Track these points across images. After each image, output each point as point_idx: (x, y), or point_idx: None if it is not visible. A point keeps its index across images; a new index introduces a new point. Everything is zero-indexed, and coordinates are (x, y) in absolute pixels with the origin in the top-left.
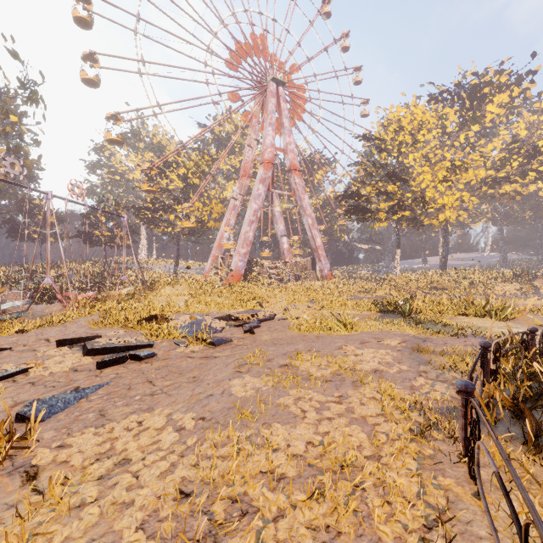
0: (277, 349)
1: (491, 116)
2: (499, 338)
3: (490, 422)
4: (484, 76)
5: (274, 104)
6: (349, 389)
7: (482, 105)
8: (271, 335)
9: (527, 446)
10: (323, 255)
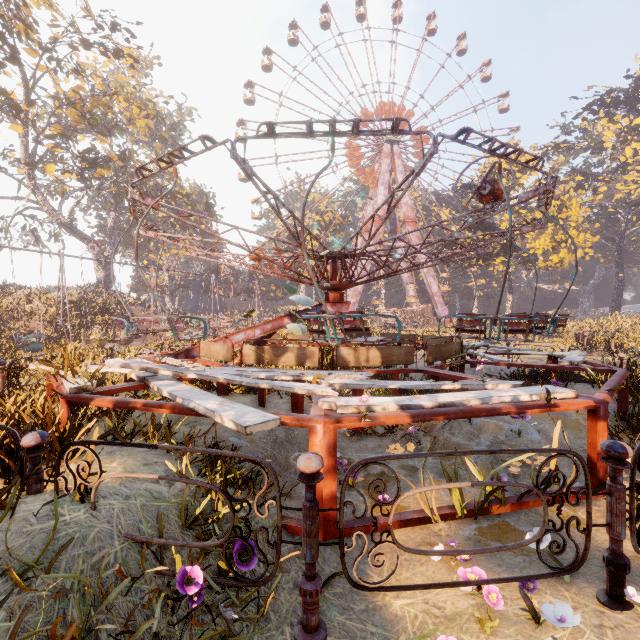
0: None
1: None
2: None
3: None
4: None
5: (387, 164)
6: None
7: None
8: None
9: None
10: (440, 302)
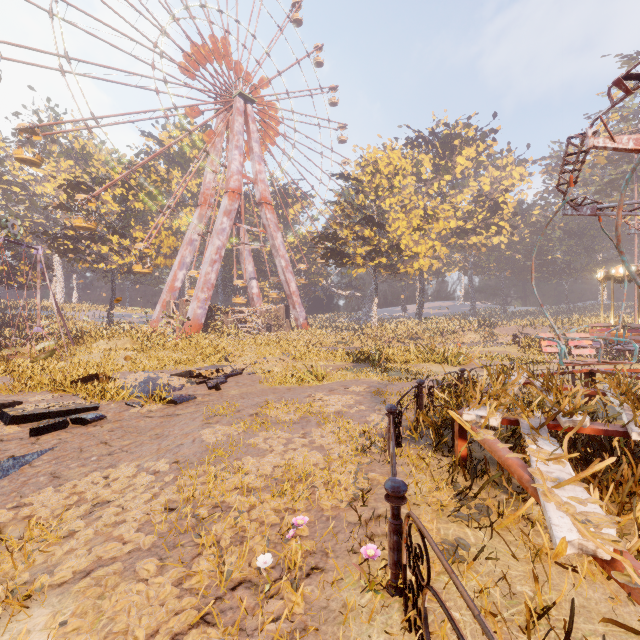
0: (246, 401)
1: (461, 168)
2: (433, 377)
3: (416, 438)
4: (456, 127)
5: (241, 124)
6: (313, 427)
7: (453, 156)
8: (239, 390)
9: (435, 451)
10: (298, 302)
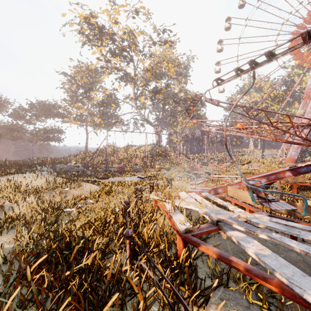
0: None
1: None
2: None
3: None
4: None
5: None
6: None
7: None
8: None
9: None
10: None
